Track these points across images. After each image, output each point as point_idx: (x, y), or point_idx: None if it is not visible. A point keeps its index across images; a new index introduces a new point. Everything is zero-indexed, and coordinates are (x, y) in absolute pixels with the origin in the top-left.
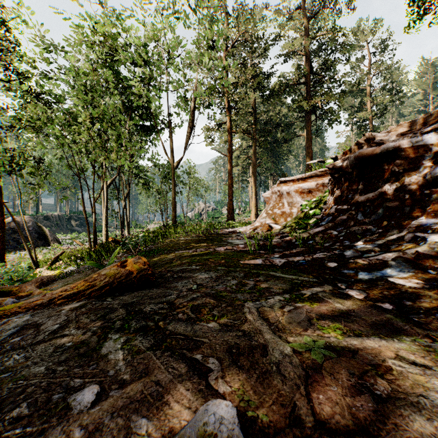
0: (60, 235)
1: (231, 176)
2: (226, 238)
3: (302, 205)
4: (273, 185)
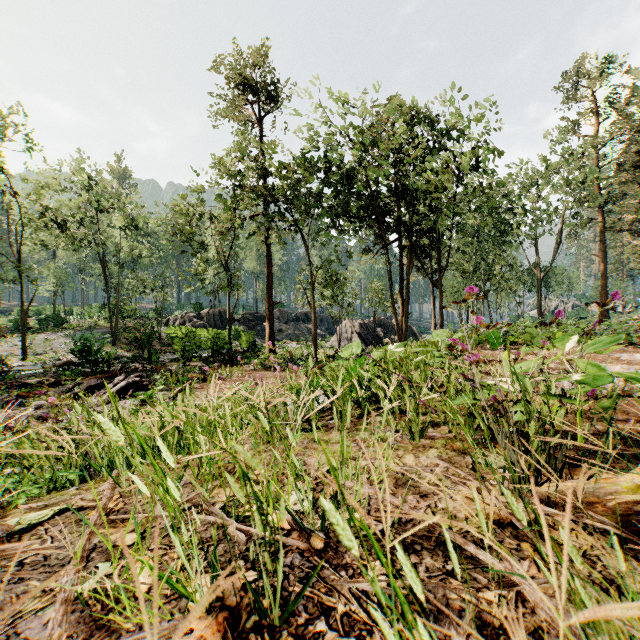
0: None
1: (604, 275)
2: None
3: None
4: None
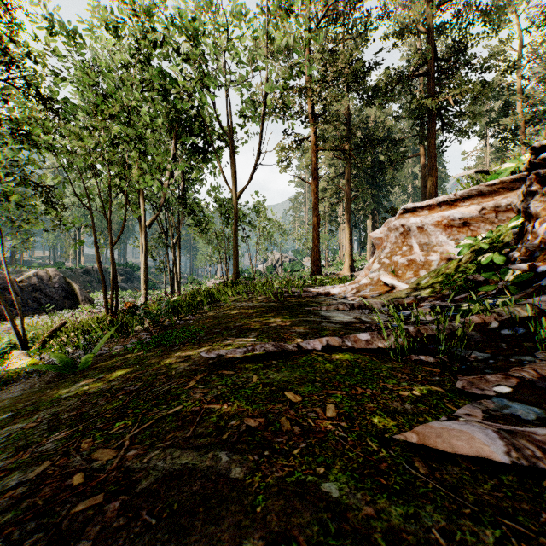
0: (99, 293)
1: (317, 212)
2: (317, 307)
3: (459, 246)
4: (373, 226)
